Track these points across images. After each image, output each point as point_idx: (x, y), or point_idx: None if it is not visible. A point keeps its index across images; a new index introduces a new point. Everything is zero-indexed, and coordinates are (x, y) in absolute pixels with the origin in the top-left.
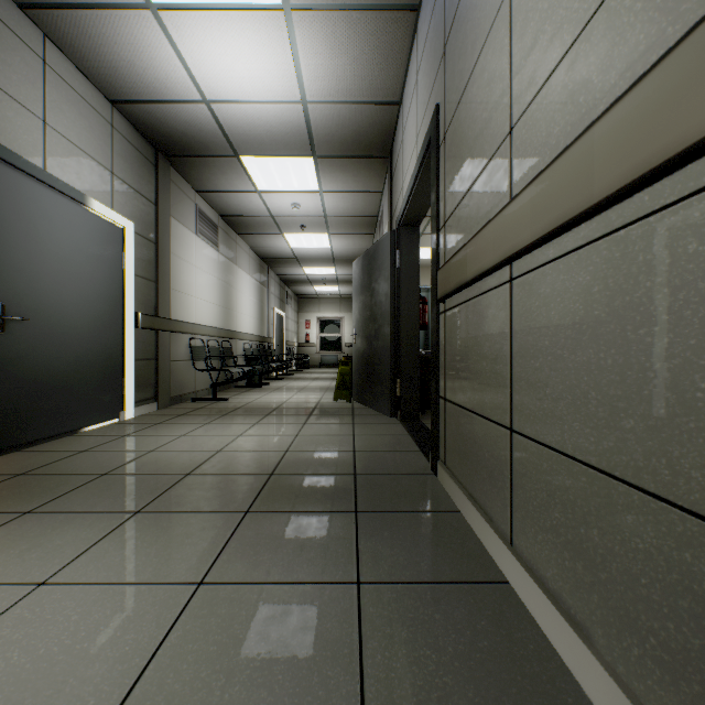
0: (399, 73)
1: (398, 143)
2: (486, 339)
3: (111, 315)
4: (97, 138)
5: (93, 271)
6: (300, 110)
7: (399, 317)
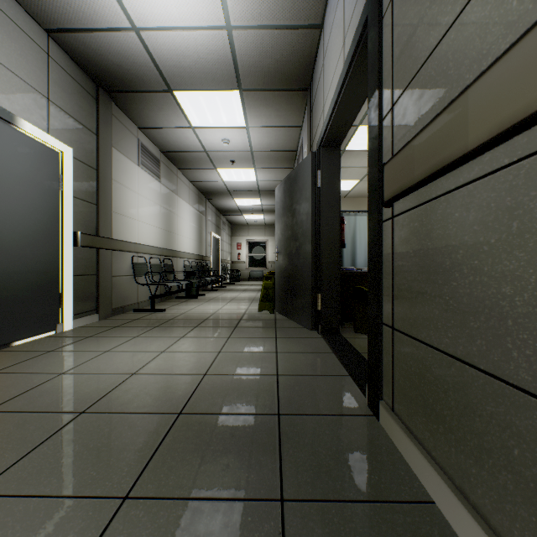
0: None
1: (318, 70)
2: (514, 247)
3: (47, 233)
4: (30, 63)
5: (24, 190)
6: (225, 37)
7: (320, 235)
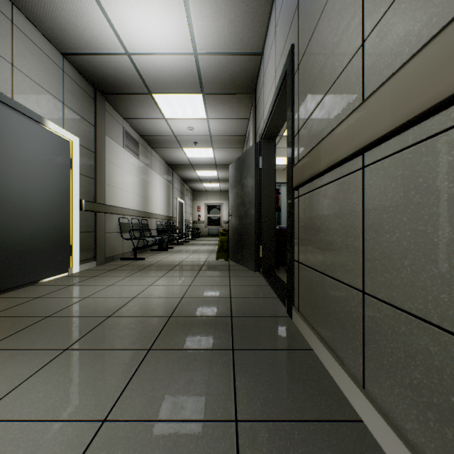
0: (261, 31)
1: (260, 83)
2: (337, 217)
3: (62, 201)
4: (52, 78)
5: (49, 171)
6: (192, 60)
7: (261, 203)
